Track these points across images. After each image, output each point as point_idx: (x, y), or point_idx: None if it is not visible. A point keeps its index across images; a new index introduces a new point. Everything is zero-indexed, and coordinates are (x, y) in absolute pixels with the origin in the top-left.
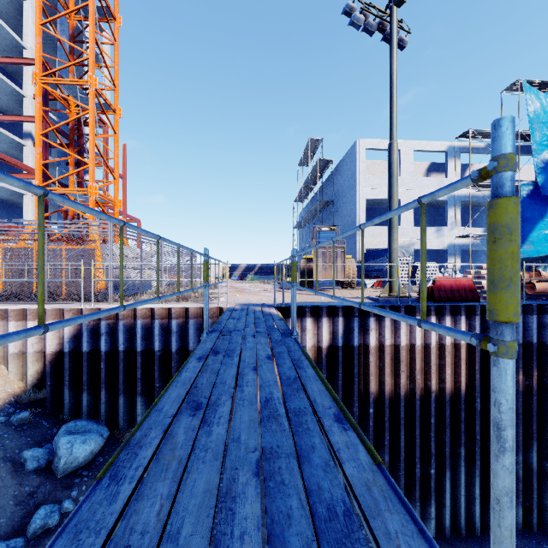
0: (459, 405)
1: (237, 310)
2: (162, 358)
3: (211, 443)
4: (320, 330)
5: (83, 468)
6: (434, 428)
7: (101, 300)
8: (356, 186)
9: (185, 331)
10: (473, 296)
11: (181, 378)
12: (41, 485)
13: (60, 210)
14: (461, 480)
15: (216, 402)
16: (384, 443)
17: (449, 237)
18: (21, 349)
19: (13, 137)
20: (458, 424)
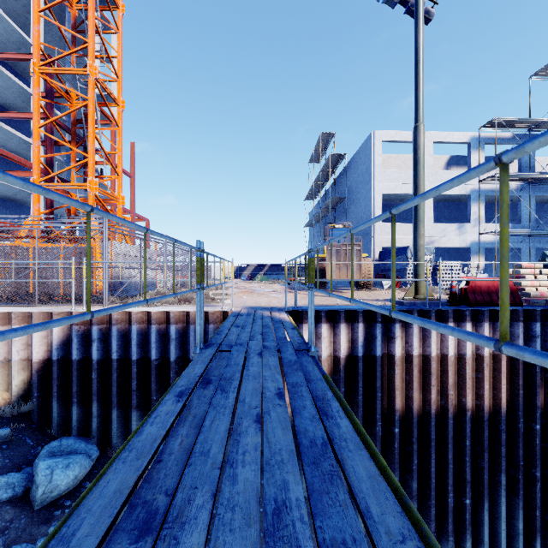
0: (499, 425)
1: (243, 315)
2: (159, 367)
3: None
4: (337, 338)
5: (66, 497)
6: (470, 452)
7: (97, 303)
8: (371, 180)
9: (185, 338)
10: (514, 299)
11: (140, 441)
12: (15, 519)
13: (60, 207)
14: (501, 513)
15: (181, 514)
16: (411, 468)
17: (471, 234)
18: (7, 357)
19: (20, 135)
20: (498, 447)
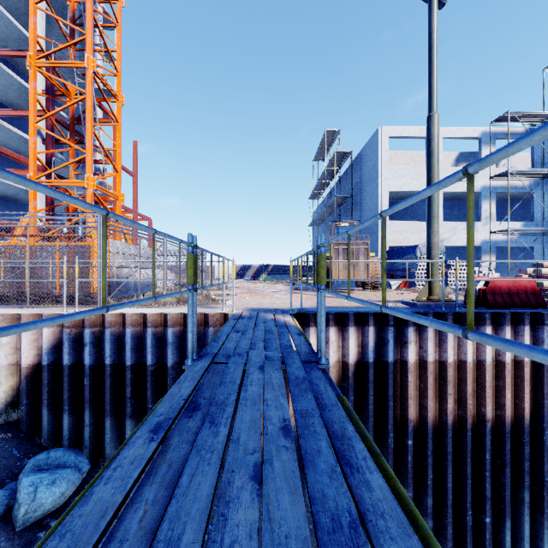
0: (522, 438)
1: (244, 318)
2: (155, 373)
3: None
4: (346, 342)
5: (51, 516)
6: (490, 466)
7: (92, 304)
8: (378, 177)
9: (183, 342)
10: (537, 301)
11: (82, 515)
12: None
13: (58, 205)
14: (524, 532)
15: None
16: (425, 483)
17: (482, 233)
18: None
19: (21, 133)
20: (521, 461)
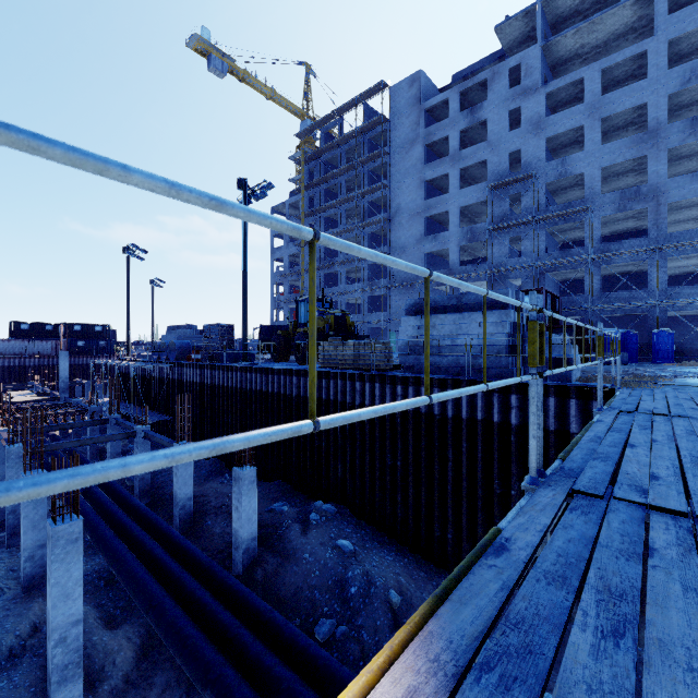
0: None
1: None
2: None
3: (682, 427)
4: None
5: None
6: None
7: None
8: None
9: None
10: None
11: None
12: None
13: None
14: None
15: (689, 434)
16: None
17: None
18: None
19: None
20: None
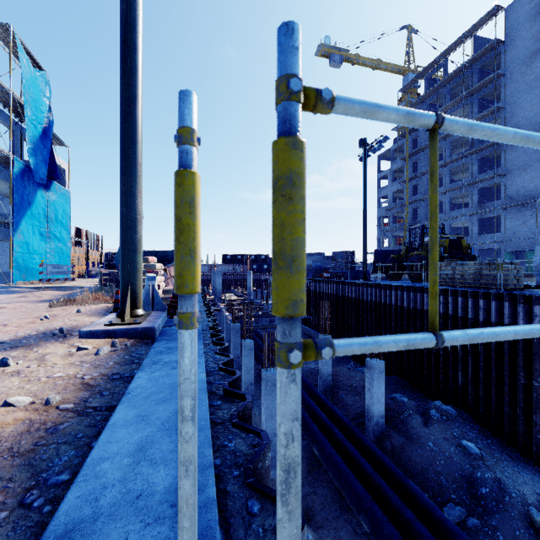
0: None
1: None
2: None
3: None
4: None
5: None
6: None
7: None
8: None
9: None
10: None
11: None
12: None
13: None
14: None
15: None
16: None
17: None
18: None
19: None
20: None
